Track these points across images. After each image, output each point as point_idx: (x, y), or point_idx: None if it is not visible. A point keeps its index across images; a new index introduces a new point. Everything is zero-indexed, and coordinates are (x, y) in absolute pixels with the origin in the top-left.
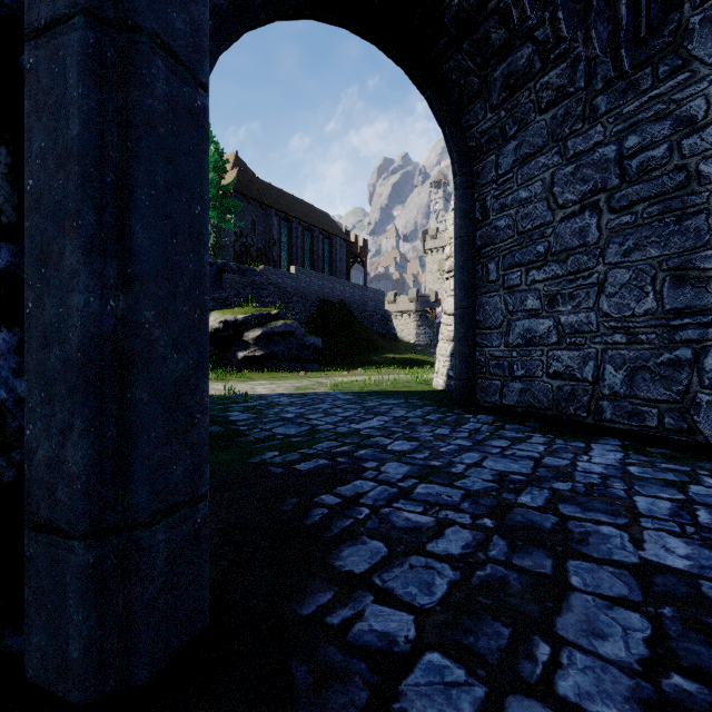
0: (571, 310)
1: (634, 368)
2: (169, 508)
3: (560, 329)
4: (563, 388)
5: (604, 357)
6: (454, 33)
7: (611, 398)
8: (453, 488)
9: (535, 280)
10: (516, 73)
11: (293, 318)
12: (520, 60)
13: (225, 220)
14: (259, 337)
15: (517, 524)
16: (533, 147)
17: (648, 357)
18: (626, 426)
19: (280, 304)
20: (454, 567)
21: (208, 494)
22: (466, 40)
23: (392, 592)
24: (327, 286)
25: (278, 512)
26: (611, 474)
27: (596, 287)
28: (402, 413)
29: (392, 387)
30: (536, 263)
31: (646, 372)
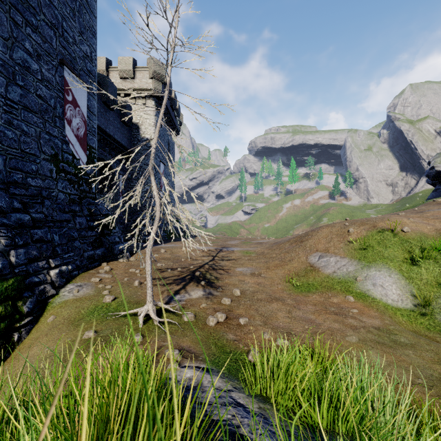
0: None
1: None
2: None
3: None
4: None
5: None
6: None
7: None
8: None
9: None
10: None
11: None
12: None
13: None
14: None
15: None
16: None
17: None
18: None
19: None
20: None
21: None
22: None
23: None
24: None
25: None
26: None
27: None
28: None
29: None
30: None
31: None
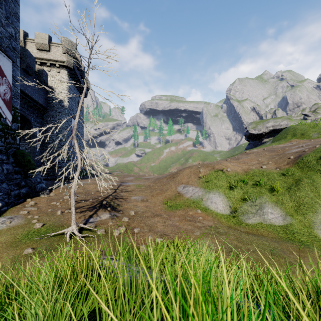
0: None
1: None
2: None
3: None
4: None
5: None
6: None
7: None
8: None
9: None
10: None
11: None
12: None
13: None
14: None
15: None
16: None
17: None
18: None
19: None
20: None
21: None
22: None
23: None
24: None
25: None
26: None
27: None
28: None
29: None
30: None
31: None
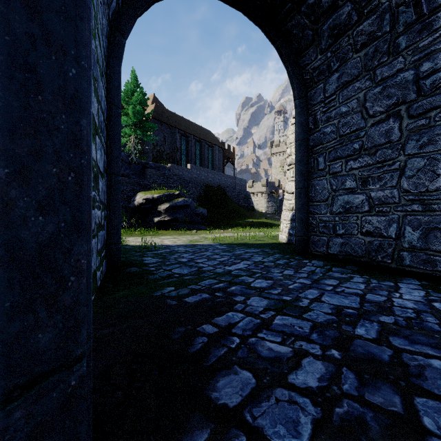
0: (379, 188)
1: (428, 229)
2: (32, 380)
3: (370, 202)
4: (373, 243)
5: (404, 221)
6: (295, 0)
7: (410, 250)
8: (302, 320)
9: (352, 168)
10: (339, 25)
11: (188, 197)
12: (342, 16)
13: (146, 136)
14: (167, 208)
15: (360, 356)
16: (350, 76)
17: (439, 221)
18: (422, 270)
19: (181, 188)
20: (314, 403)
21: (85, 354)
22: (304, 4)
23: (262, 431)
24: (210, 176)
25: (169, 340)
26: (422, 309)
27: (398, 171)
28: (259, 258)
29: (252, 241)
30: (353, 156)
31: (438, 231)
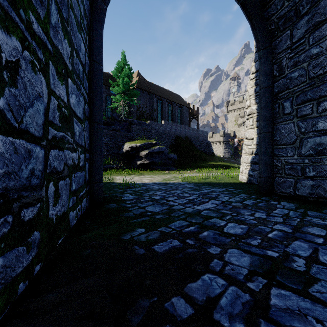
0: None
1: None
2: None
3: None
4: None
5: None
6: None
7: None
8: (314, 302)
9: (326, 109)
10: None
11: (163, 145)
12: None
13: (132, 100)
14: (147, 154)
15: None
16: (324, 15)
17: None
18: None
19: (157, 138)
20: None
21: None
22: None
23: None
24: (179, 129)
25: None
26: None
27: None
28: (226, 198)
29: (215, 180)
30: None
31: None
